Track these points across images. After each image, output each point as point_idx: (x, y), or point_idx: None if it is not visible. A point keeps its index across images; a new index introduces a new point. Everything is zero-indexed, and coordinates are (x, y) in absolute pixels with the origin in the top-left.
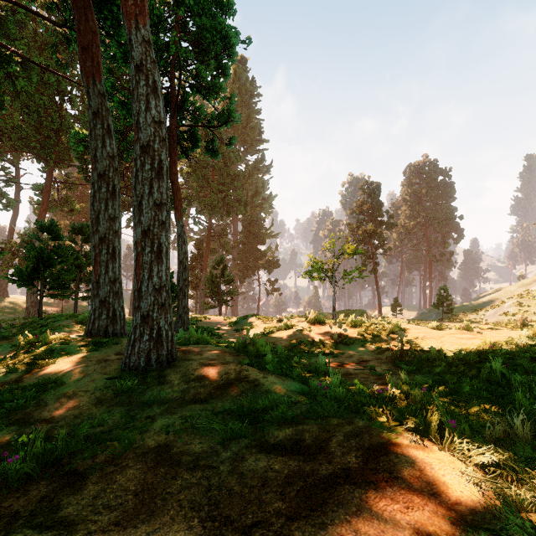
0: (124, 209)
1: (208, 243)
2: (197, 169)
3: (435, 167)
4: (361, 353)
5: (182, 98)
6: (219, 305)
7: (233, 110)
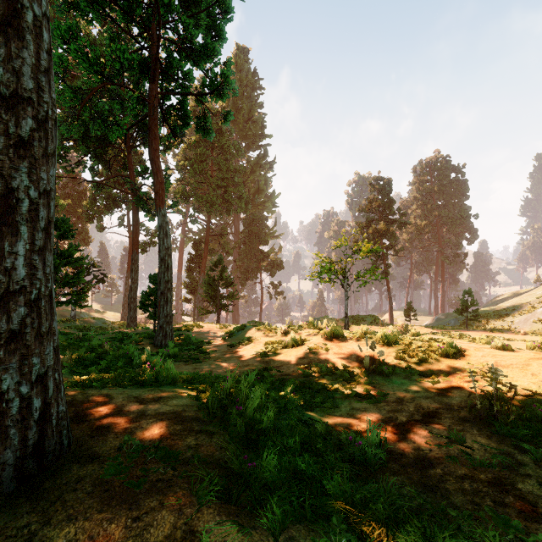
0: (115, 206)
1: (206, 243)
2: (194, 163)
3: (448, 164)
4: (412, 391)
5: (167, 63)
6: (217, 310)
7: (228, 75)
